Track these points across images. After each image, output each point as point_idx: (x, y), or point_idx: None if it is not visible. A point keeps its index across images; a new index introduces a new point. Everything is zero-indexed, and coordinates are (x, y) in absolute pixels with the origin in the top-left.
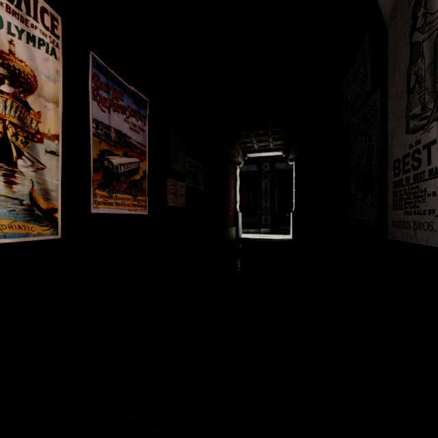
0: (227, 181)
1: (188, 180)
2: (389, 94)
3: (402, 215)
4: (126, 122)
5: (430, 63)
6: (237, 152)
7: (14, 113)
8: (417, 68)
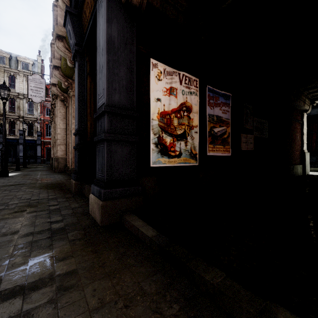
0: (292, 127)
1: (255, 133)
2: None
3: None
4: (220, 110)
5: None
6: (302, 102)
7: (187, 121)
8: None
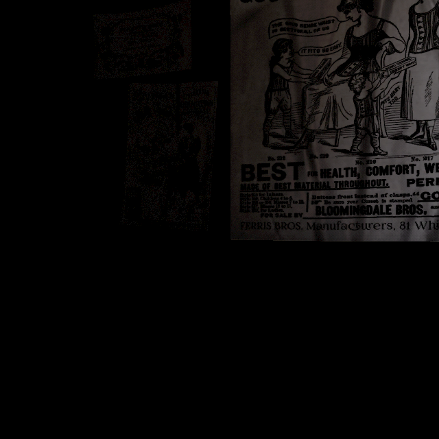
0: None
1: None
2: (234, 97)
3: (258, 217)
4: None
5: (298, 103)
6: None
7: None
8: (281, 97)
